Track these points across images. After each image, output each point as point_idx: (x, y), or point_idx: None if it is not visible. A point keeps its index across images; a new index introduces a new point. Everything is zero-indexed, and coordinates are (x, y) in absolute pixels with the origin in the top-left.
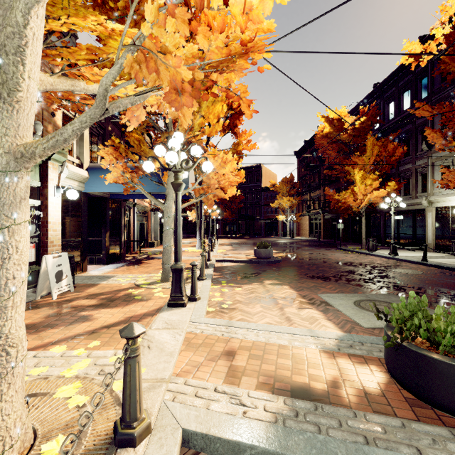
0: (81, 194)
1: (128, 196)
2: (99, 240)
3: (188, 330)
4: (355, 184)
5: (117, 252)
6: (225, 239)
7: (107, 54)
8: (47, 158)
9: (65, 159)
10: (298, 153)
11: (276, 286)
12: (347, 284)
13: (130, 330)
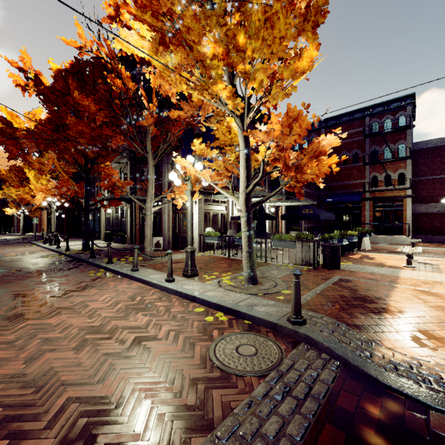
0: None
1: None
2: None
3: None
4: (32, 182)
5: None
6: None
7: None
8: None
9: None
10: None
11: None
12: None
13: None
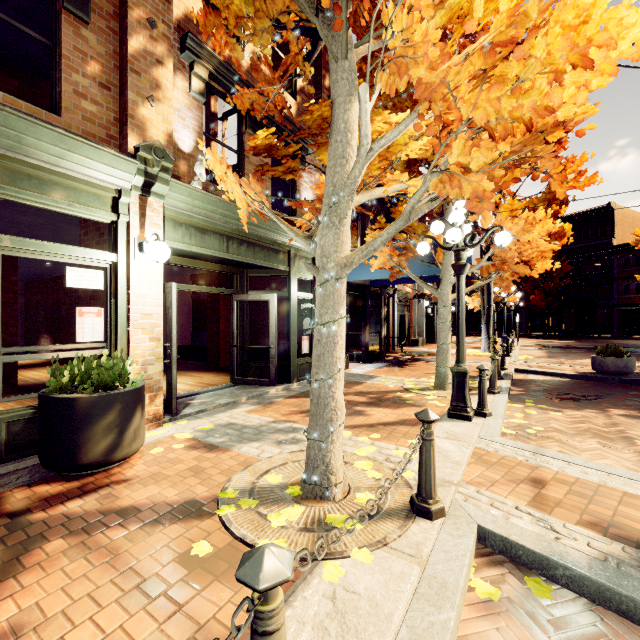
0: None
1: (390, 282)
2: (359, 335)
3: (476, 445)
4: None
5: (377, 350)
6: (532, 339)
7: (395, 155)
8: None
9: None
10: None
11: (636, 420)
12: None
13: (425, 414)
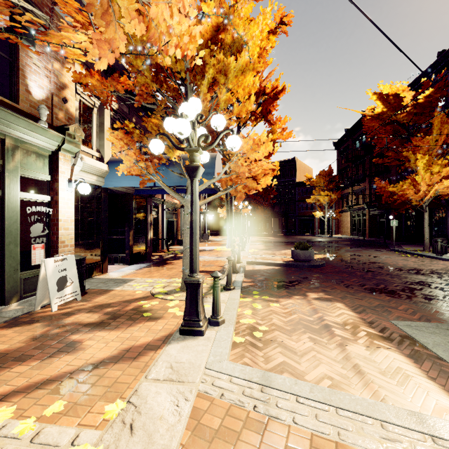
0: (101, 189)
1: (152, 192)
2: (123, 239)
3: (200, 387)
4: (417, 172)
5: (142, 251)
6: (257, 236)
7: None
8: (57, 149)
9: (78, 150)
10: (337, 144)
11: (326, 303)
12: (428, 303)
13: None
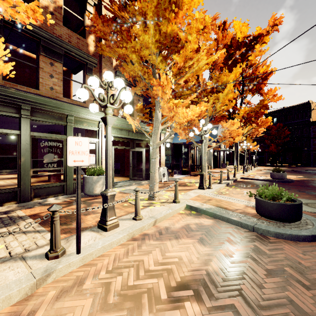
0: (171, 144)
1: (190, 143)
2: (179, 164)
3: (200, 194)
4: None
5: (186, 170)
6: (267, 167)
7: None
8: (160, 133)
9: (166, 131)
10: None
11: None
12: None
13: (175, 179)
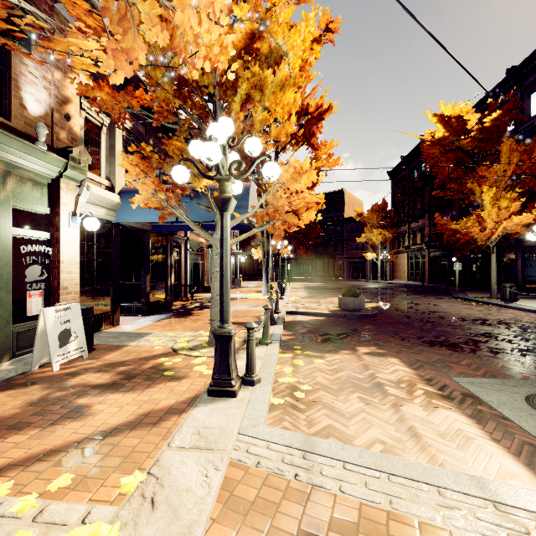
0: (111, 225)
1: (173, 228)
2: (138, 285)
3: (232, 455)
4: (483, 207)
5: (162, 300)
6: (299, 282)
7: None
8: (58, 176)
9: (84, 177)
10: (392, 173)
11: (378, 359)
12: (493, 358)
13: None
